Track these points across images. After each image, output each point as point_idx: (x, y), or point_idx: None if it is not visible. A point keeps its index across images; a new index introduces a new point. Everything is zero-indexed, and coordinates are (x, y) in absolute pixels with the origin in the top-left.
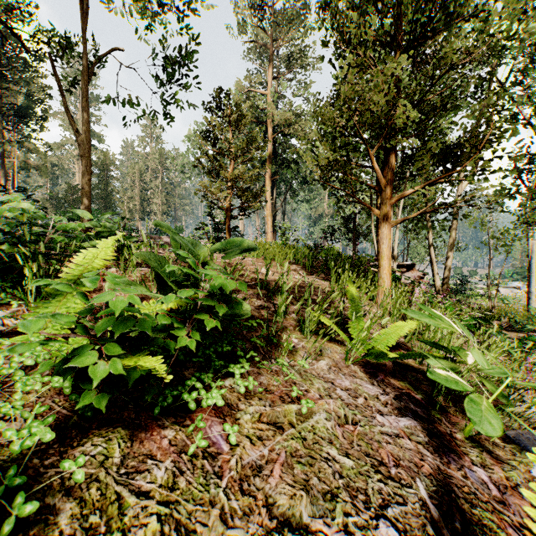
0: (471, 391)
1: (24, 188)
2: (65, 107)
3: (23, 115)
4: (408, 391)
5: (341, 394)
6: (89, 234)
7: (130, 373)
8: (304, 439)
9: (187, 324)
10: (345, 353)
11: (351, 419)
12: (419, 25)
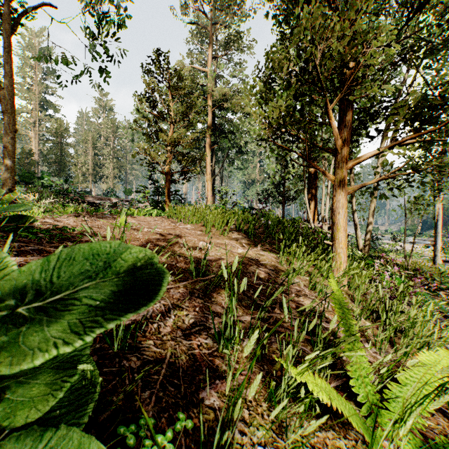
0: None
1: None
2: None
3: None
4: None
5: None
6: None
7: None
8: None
9: None
10: None
11: None
12: None
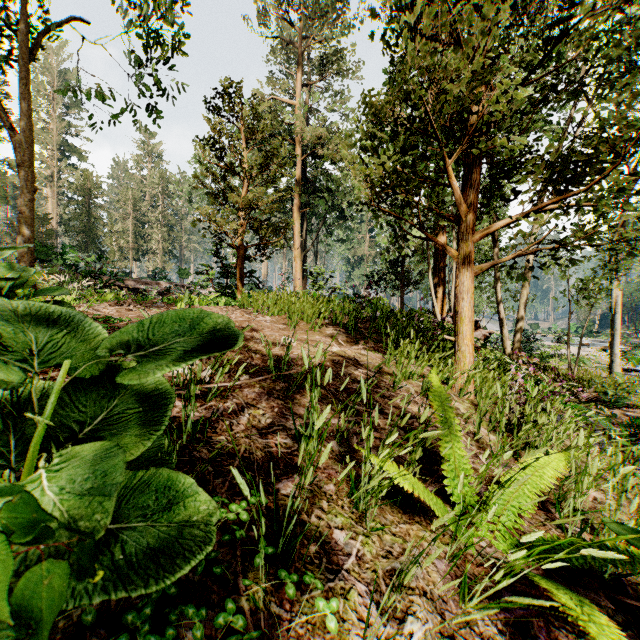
0: None
1: None
2: None
3: None
4: None
5: None
6: None
7: None
8: None
9: None
10: (449, 559)
11: None
12: None
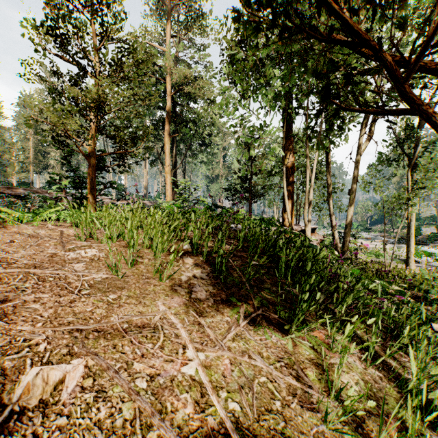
0: None
1: None
2: None
3: None
4: None
5: None
6: None
7: None
8: None
9: None
10: None
11: None
12: None
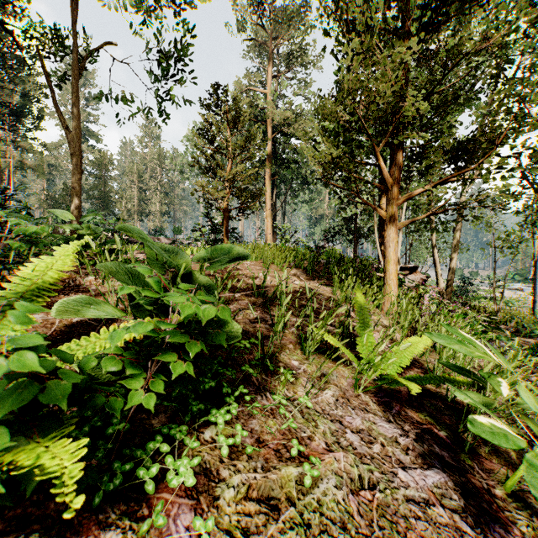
0: (524, 448)
1: (5, 187)
2: (54, 103)
3: (18, 114)
4: (429, 426)
5: (352, 440)
6: (71, 237)
7: (32, 471)
8: (307, 525)
9: (149, 365)
10: (353, 378)
11: (367, 480)
12: (430, 10)
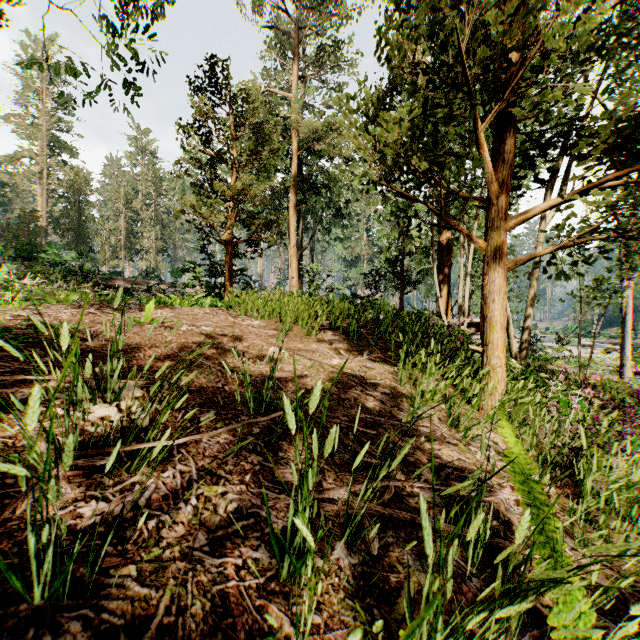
0: None
1: None
2: None
3: None
4: None
5: None
6: None
7: None
8: None
9: None
10: None
11: None
12: None
